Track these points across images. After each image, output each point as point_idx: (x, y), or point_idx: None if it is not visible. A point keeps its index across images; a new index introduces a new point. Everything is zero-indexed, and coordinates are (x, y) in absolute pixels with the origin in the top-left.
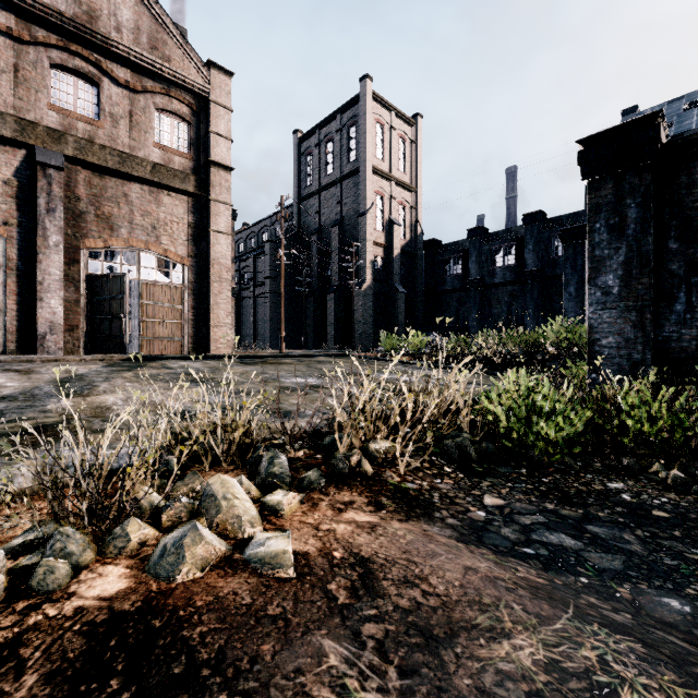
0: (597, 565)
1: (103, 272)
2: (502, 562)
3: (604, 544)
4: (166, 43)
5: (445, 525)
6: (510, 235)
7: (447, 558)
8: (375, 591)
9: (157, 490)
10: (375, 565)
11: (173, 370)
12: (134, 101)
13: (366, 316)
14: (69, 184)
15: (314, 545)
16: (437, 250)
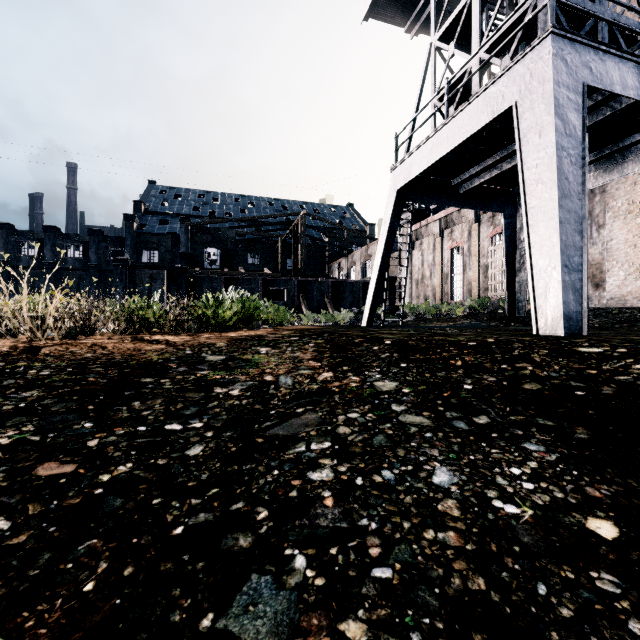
0: None
1: None
2: None
3: None
4: None
5: None
6: (80, 238)
7: None
8: None
9: None
10: None
11: None
12: None
13: None
14: None
15: None
16: (12, 233)
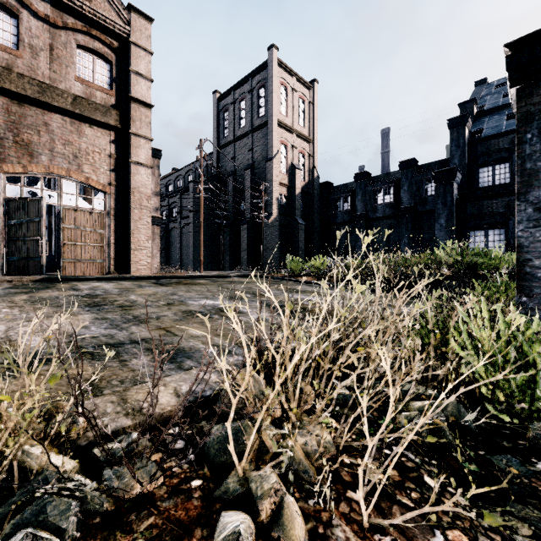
0: None
1: (22, 196)
2: None
3: None
4: None
5: None
6: (389, 178)
7: None
8: None
9: None
10: None
11: (79, 291)
12: (55, 36)
13: (273, 243)
14: None
15: None
16: (330, 190)
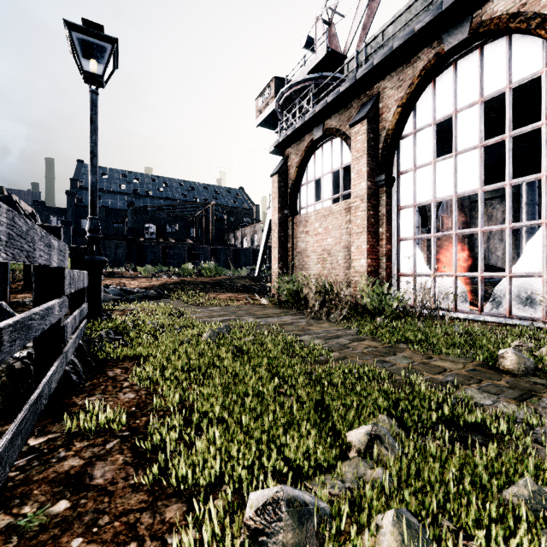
0: None
1: None
2: None
3: None
4: None
5: None
6: None
7: None
8: None
9: None
10: None
11: None
12: None
13: None
14: None
15: None
16: None
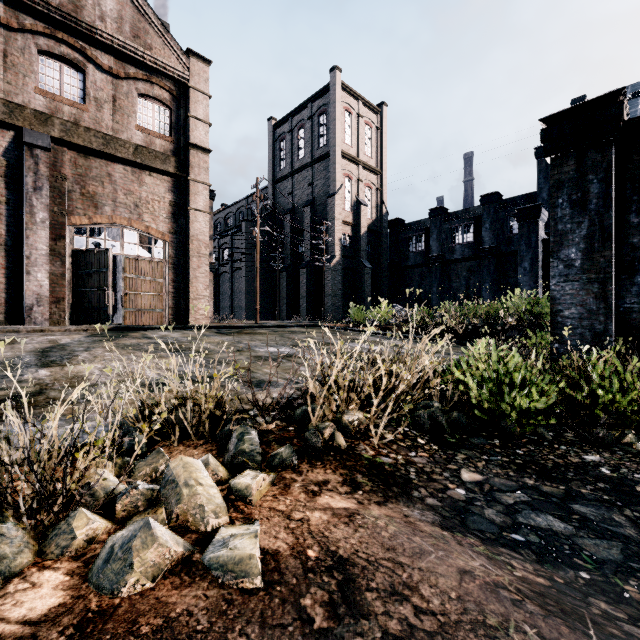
0: (594, 555)
1: (87, 247)
2: (494, 555)
3: (596, 528)
4: (147, 32)
5: (425, 506)
6: (469, 214)
7: (437, 558)
8: (358, 608)
9: (119, 469)
10: (356, 569)
11: (153, 340)
12: (118, 87)
13: (336, 290)
14: (55, 164)
15: (285, 541)
16: (401, 228)
